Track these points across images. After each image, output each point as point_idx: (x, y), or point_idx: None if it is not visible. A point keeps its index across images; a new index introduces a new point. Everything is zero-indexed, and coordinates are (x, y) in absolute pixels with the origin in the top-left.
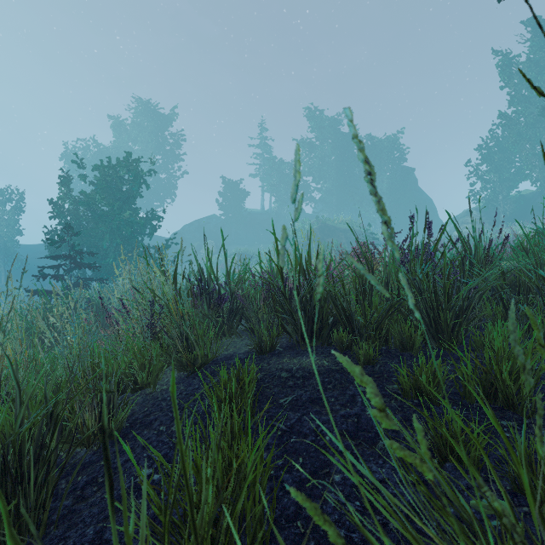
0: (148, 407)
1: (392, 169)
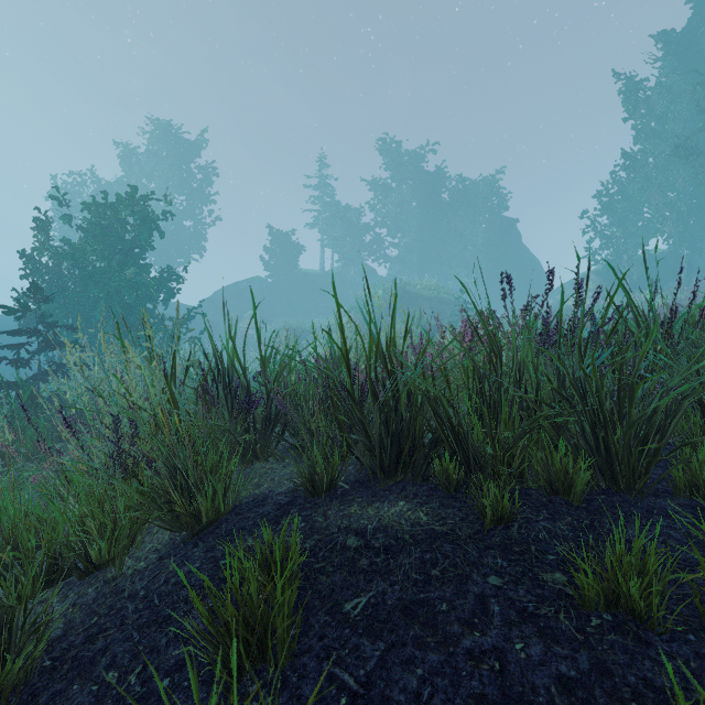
0: (100, 615)
1: (489, 219)
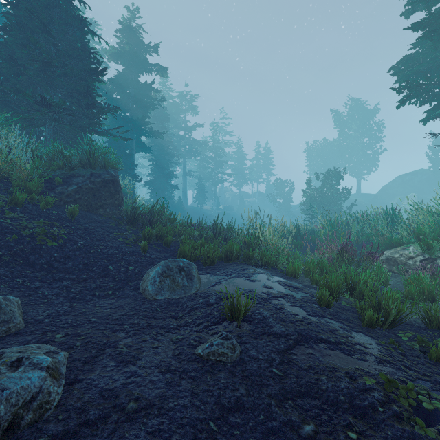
0: None
1: None
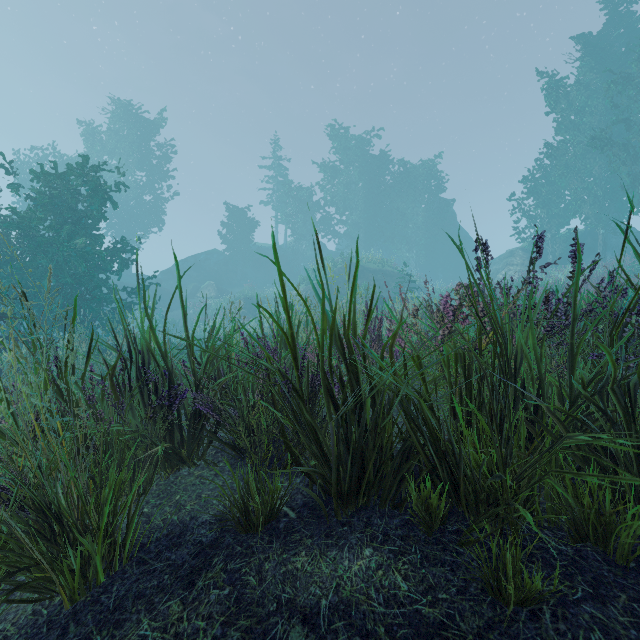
0: None
1: (428, 200)
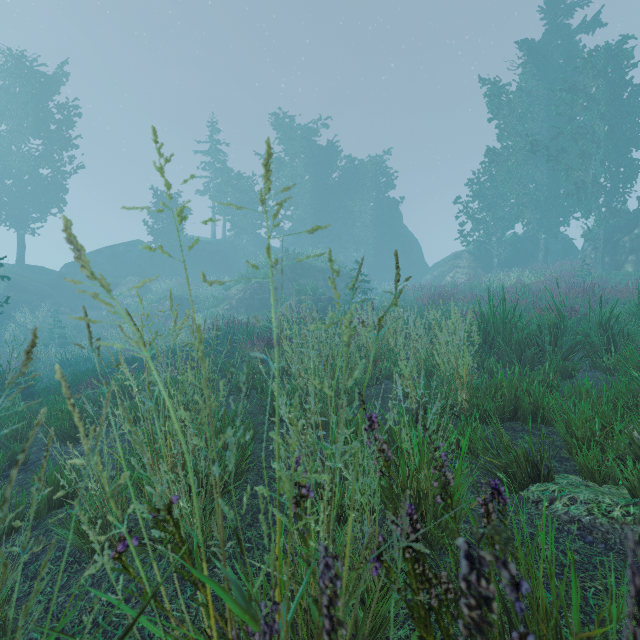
0: None
1: (376, 198)
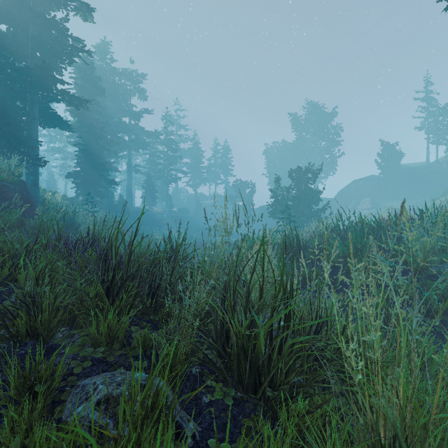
0: None
1: None
